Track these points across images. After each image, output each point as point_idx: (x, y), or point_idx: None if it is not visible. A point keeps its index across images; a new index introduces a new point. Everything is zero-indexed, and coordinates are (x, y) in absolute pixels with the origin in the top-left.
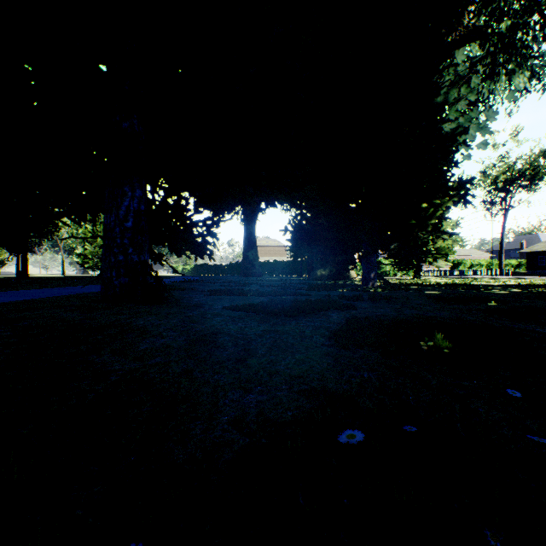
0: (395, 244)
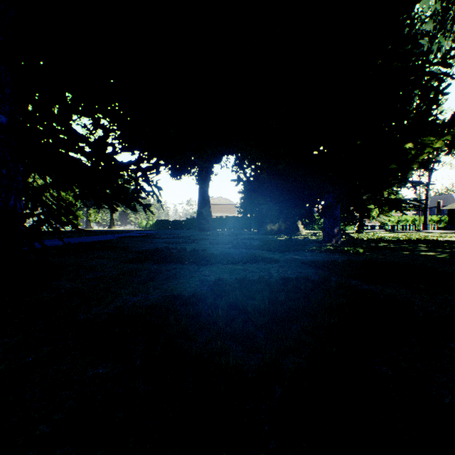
0: (368, 194)
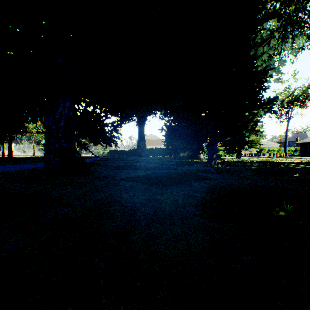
0: (228, 137)
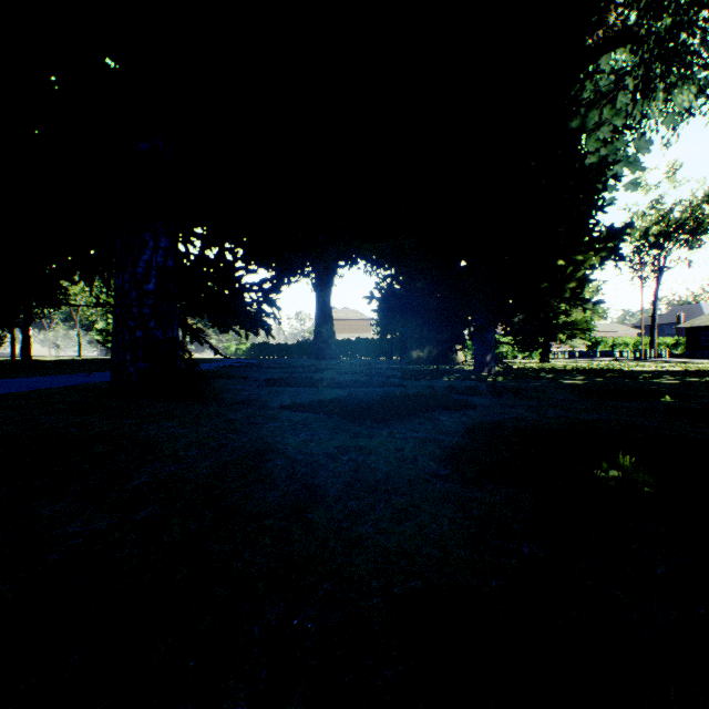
0: (520, 316)
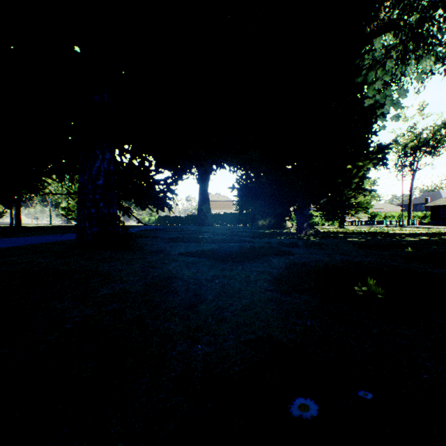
0: (324, 199)
